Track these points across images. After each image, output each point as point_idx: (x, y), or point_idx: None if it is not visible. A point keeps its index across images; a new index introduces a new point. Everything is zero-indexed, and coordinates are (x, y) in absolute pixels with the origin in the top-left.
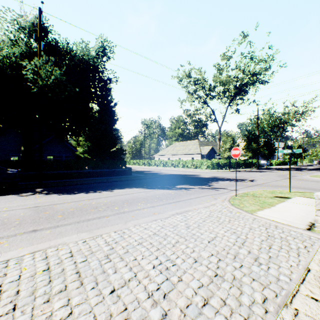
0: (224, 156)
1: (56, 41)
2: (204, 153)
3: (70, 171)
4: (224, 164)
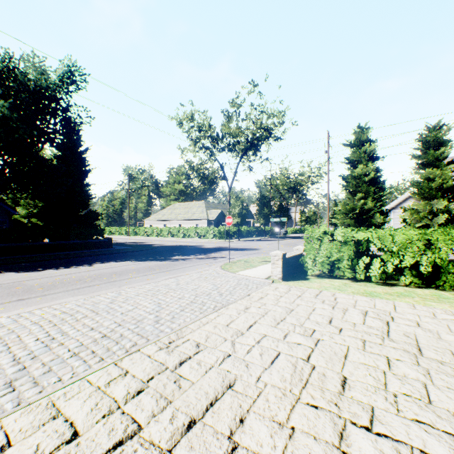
0: (233, 223)
1: None
2: (212, 218)
3: (15, 244)
4: (234, 232)
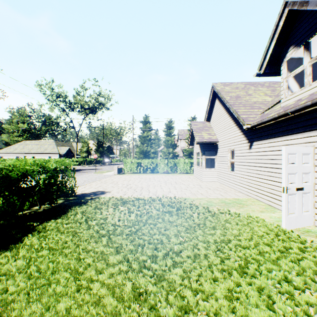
0: (83, 156)
1: None
2: (63, 153)
3: None
4: (82, 161)
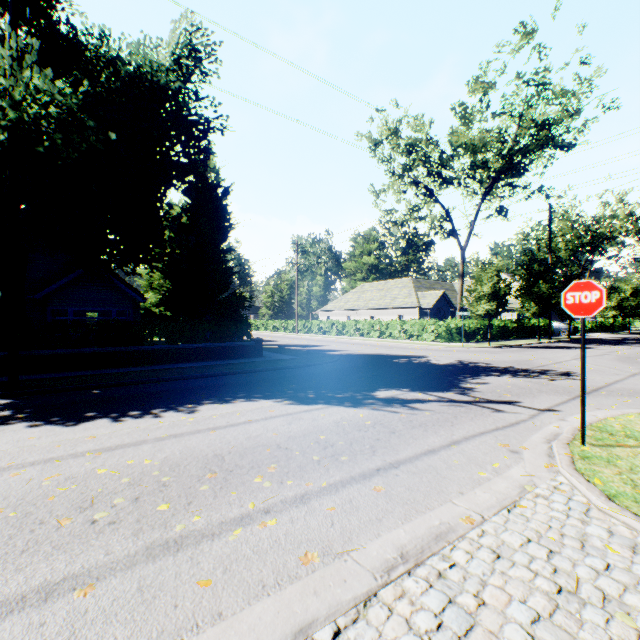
0: (478, 313)
1: (70, 25)
2: (427, 305)
3: (110, 348)
4: (475, 329)
